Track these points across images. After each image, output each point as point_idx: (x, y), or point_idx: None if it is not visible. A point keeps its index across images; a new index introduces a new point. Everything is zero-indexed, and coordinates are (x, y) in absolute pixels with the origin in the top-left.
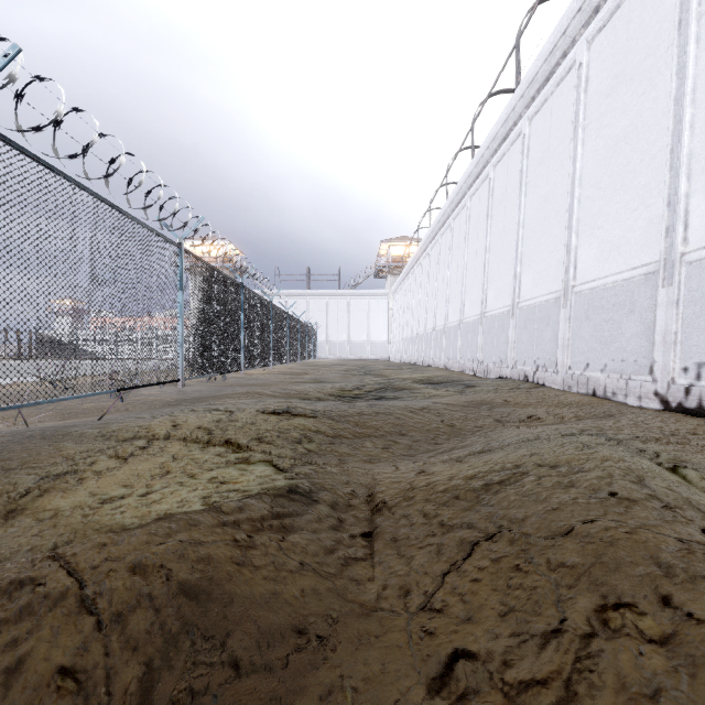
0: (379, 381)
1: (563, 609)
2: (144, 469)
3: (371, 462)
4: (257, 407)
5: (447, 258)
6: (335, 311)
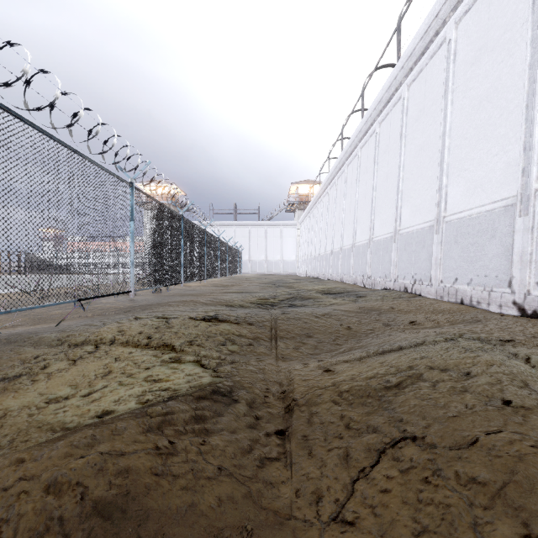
0: (290, 292)
1: (482, 536)
2: (89, 370)
3: (284, 360)
4: (190, 314)
5: (342, 196)
6: (255, 237)
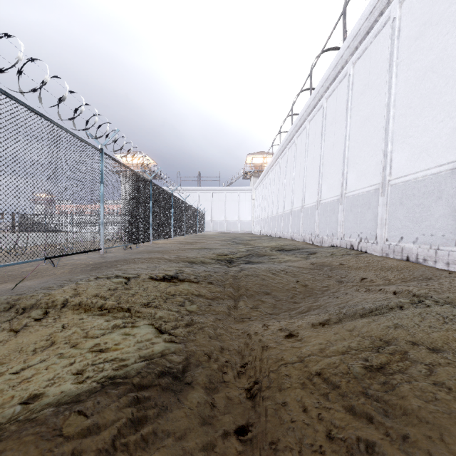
0: (247, 249)
1: None
2: (30, 341)
3: (243, 322)
4: (151, 272)
5: (292, 164)
6: (217, 200)
